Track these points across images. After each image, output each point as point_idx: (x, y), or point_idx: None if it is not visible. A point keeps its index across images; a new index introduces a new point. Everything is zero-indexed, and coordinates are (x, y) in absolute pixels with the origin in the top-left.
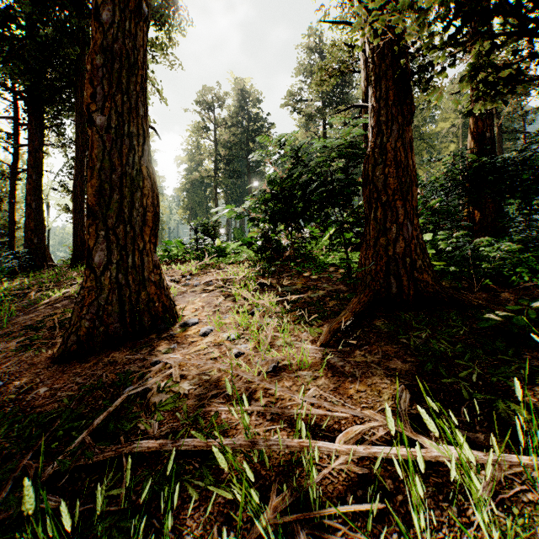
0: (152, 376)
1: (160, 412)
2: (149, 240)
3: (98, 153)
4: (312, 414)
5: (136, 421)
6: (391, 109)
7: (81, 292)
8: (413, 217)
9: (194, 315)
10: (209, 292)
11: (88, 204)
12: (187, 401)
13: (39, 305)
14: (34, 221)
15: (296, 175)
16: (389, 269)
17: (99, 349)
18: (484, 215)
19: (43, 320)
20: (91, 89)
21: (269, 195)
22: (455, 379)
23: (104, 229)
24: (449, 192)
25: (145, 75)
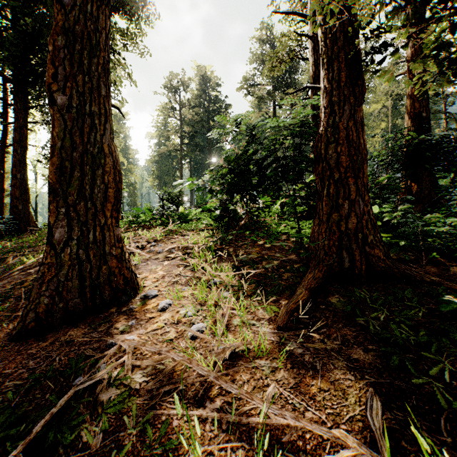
0: (105, 362)
1: (107, 414)
2: (111, 215)
3: (59, 132)
4: (272, 424)
5: (79, 429)
6: (343, 90)
7: (41, 269)
8: (365, 194)
9: (155, 286)
10: (170, 260)
11: (49, 181)
12: (137, 399)
13: (13, 271)
14: (20, 190)
15: (252, 152)
16: (341, 244)
17: (59, 325)
18: (421, 187)
19: (13, 288)
20: (52, 69)
21: (226, 170)
22: (426, 379)
23: (64, 206)
24: (389, 166)
25: (107, 57)
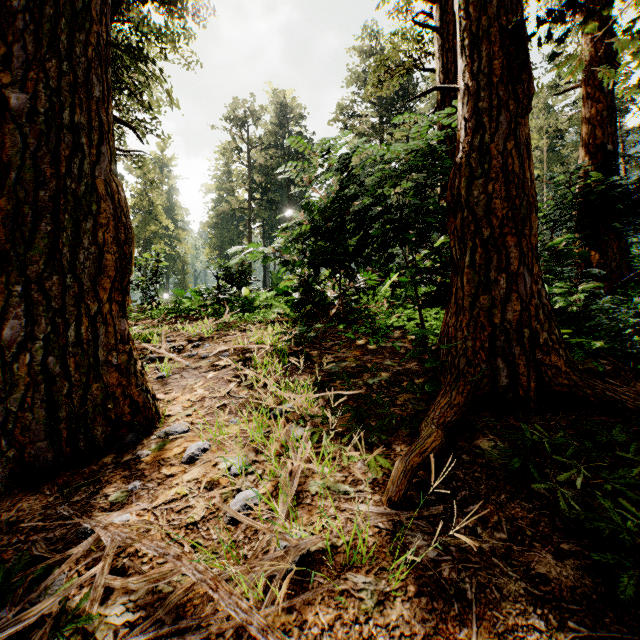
0: (65, 571)
1: None
2: (109, 298)
3: (14, 155)
4: None
5: None
6: (497, 90)
7: None
8: (533, 262)
9: (186, 415)
10: (219, 370)
11: None
12: None
13: None
14: None
15: (347, 199)
16: (495, 347)
17: (7, 490)
18: (605, 257)
19: None
20: (4, 49)
21: (306, 229)
22: None
23: (21, 282)
24: (557, 226)
25: (105, 35)
